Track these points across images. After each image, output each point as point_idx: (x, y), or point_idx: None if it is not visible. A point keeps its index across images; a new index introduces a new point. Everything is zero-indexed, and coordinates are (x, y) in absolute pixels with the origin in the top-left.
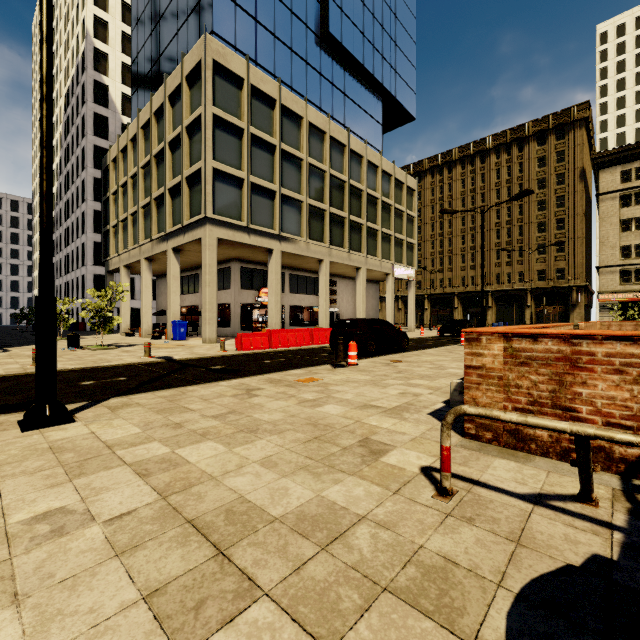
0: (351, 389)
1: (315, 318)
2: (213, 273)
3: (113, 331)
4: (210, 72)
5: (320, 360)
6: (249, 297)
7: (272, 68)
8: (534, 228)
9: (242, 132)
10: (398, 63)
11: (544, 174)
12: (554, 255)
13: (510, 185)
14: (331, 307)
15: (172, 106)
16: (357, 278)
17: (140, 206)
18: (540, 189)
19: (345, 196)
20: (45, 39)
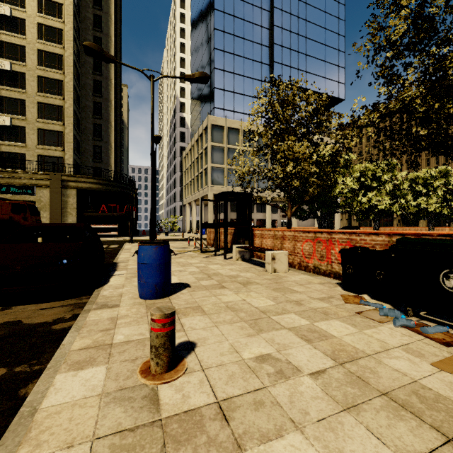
0: None
1: None
2: (211, 208)
3: (185, 231)
4: (210, 129)
5: None
6: (234, 216)
7: (242, 110)
8: None
9: (224, 148)
10: (327, 72)
11: None
12: None
13: None
14: (283, 219)
15: (200, 139)
16: None
17: (191, 179)
18: None
19: None
20: (155, 182)
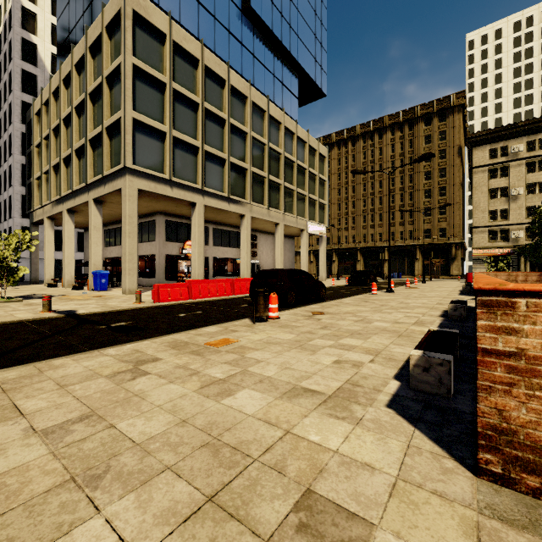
0: (273, 357)
1: (238, 269)
2: (133, 224)
3: (38, 282)
4: (130, 22)
5: (239, 312)
6: (174, 249)
7: (196, 32)
8: (422, 194)
9: (164, 87)
10: (311, 44)
11: (430, 149)
12: (438, 217)
13: (403, 158)
14: (252, 259)
15: (93, 58)
16: (276, 233)
17: (62, 158)
18: (426, 162)
19: (265, 157)
20: None
